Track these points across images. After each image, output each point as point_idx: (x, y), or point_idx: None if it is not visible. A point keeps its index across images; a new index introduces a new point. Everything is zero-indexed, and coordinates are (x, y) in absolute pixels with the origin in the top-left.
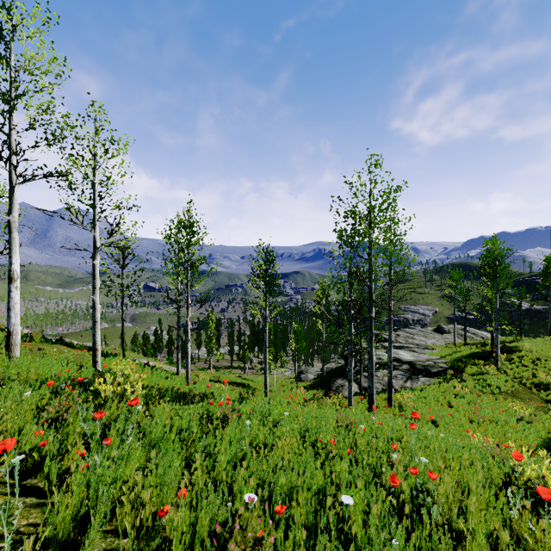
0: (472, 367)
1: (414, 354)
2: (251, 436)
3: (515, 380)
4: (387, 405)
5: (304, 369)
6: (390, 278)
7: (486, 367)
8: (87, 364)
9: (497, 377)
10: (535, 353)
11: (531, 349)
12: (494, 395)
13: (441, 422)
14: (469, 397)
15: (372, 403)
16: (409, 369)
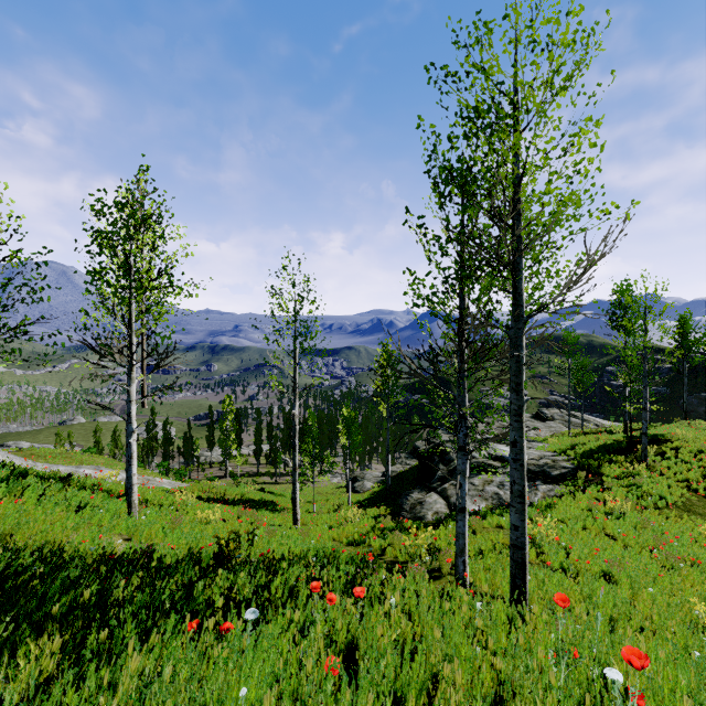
0: (610, 466)
1: None
2: None
3: (680, 485)
4: None
5: (359, 474)
6: None
7: (636, 465)
8: None
9: (653, 481)
10: (693, 443)
11: (683, 437)
12: (660, 511)
13: (619, 575)
14: (631, 517)
15: (522, 565)
16: None
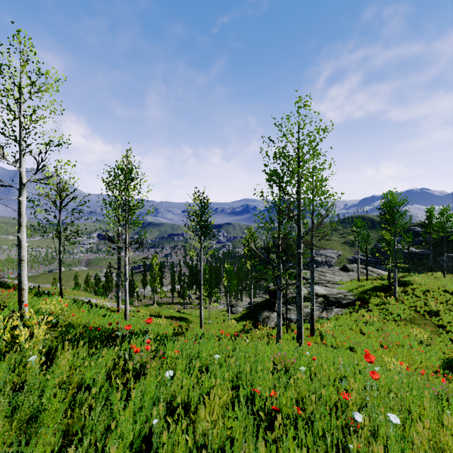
0: (375, 298)
1: (327, 288)
2: (171, 394)
3: (411, 309)
4: (310, 334)
5: (234, 303)
6: (312, 220)
7: (388, 298)
8: (15, 304)
9: (396, 306)
10: (424, 286)
11: (420, 282)
12: (396, 322)
13: (358, 348)
14: (377, 324)
15: (300, 335)
16: (324, 301)
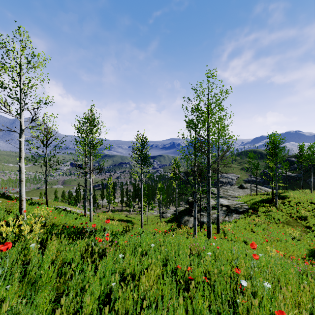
0: (262, 207)
1: (229, 200)
2: (123, 268)
3: (287, 215)
4: (216, 232)
5: (165, 211)
6: (218, 153)
7: (271, 207)
8: (16, 210)
9: (277, 213)
10: (297, 199)
11: (294, 196)
12: (276, 224)
13: (249, 242)
14: (263, 225)
15: (209, 232)
16: (226, 210)
